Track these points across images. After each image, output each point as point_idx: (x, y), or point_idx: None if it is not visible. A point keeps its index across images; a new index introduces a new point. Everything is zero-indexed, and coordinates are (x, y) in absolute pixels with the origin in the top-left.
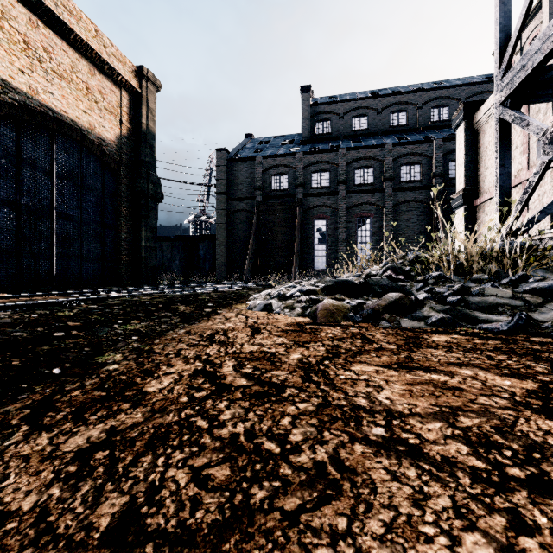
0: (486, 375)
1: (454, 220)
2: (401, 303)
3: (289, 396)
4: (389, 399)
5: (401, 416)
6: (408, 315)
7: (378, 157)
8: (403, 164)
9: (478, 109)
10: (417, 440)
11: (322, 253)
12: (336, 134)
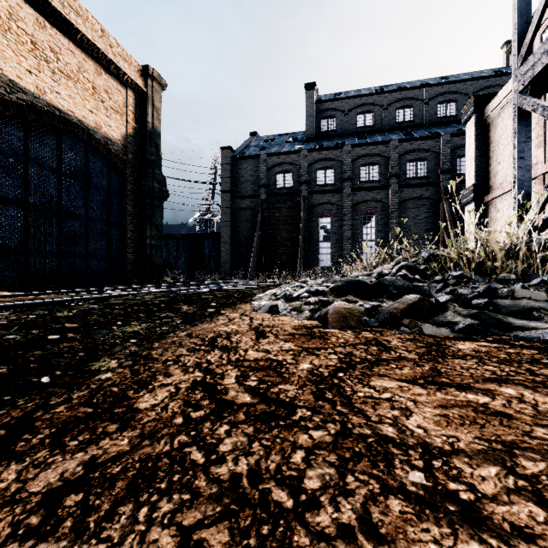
0: (534, 396)
1: (461, 217)
2: (420, 306)
3: (301, 419)
4: (422, 428)
5: (442, 454)
6: (429, 320)
7: (383, 154)
8: (409, 160)
9: (489, 102)
10: (471, 494)
11: (327, 251)
12: (341, 131)
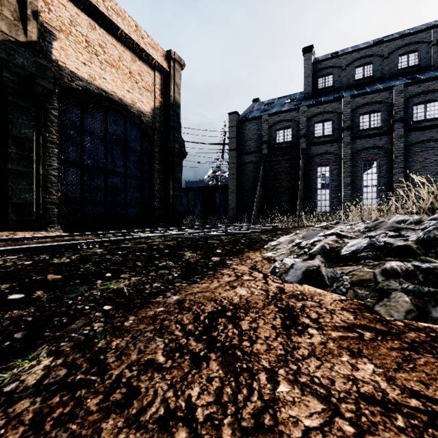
0: None
1: None
2: None
3: None
4: None
5: None
6: None
7: (386, 100)
8: (416, 104)
9: None
10: None
11: (325, 197)
12: (338, 86)
